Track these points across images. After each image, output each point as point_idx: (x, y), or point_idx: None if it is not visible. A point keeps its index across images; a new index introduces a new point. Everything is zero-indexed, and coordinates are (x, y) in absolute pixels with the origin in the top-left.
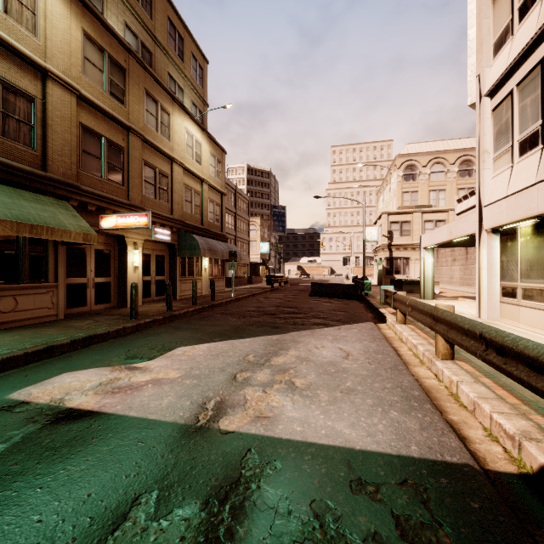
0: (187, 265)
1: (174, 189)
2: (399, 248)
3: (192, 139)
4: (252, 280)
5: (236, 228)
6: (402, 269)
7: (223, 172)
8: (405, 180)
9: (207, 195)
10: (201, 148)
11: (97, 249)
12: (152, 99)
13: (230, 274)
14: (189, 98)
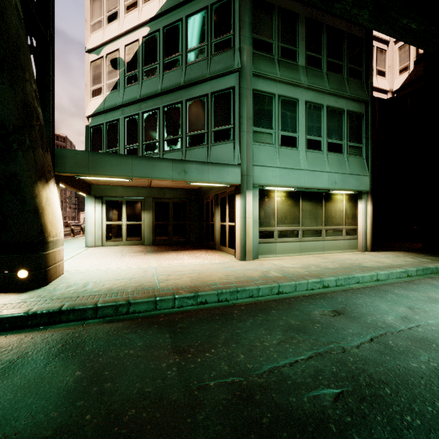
0: None
1: None
2: None
3: None
4: None
5: None
6: None
7: None
8: None
9: None
10: None
11: None
12: None
13: None
14: None
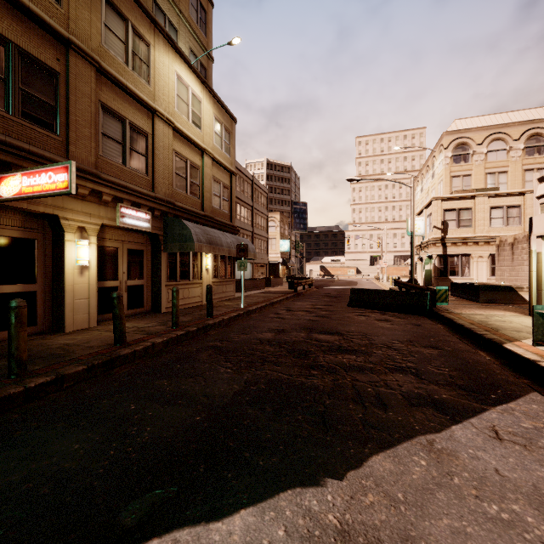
0: (179, 264)
1: (157, 155)
2: (456, 243)
3: (187, 92)
4: (270, 283)
5: (253, 223)
6: (460, 269)
7: (233, 146)
8: (455, 162)
9: (210, 172)
10: (201, 107)
11: (4, 236)
12: (117, 12)
13: (247, 274)
14: (186, 43)
